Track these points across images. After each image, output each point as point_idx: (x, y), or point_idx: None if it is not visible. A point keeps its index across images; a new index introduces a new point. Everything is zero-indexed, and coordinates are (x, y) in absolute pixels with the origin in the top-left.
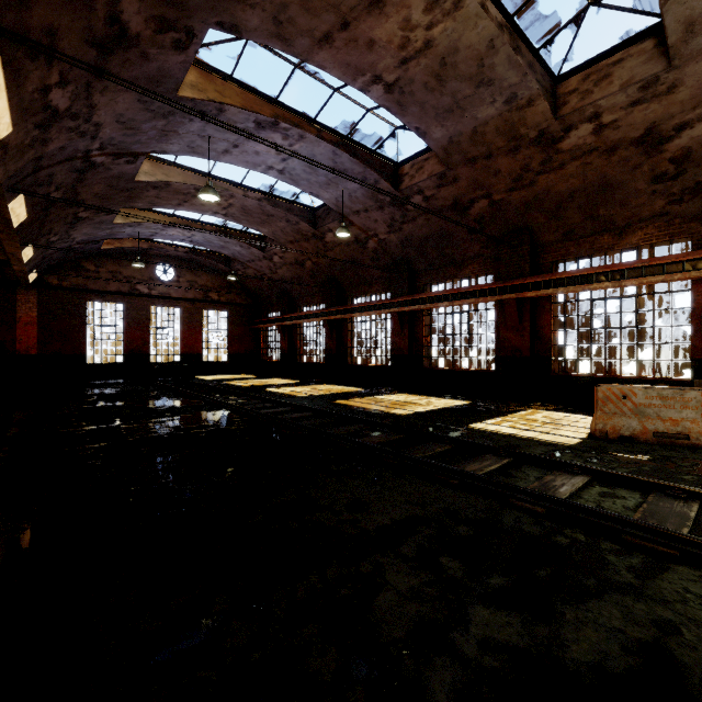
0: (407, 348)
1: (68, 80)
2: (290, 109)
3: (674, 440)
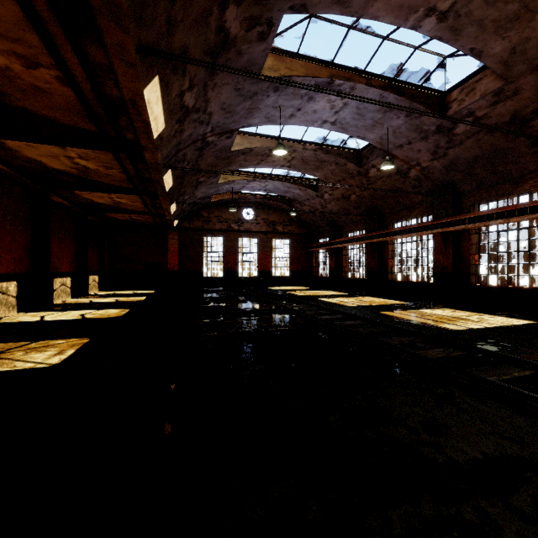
0: (451, 266)
1: (194, 84)
2: (343, 67)
3: None
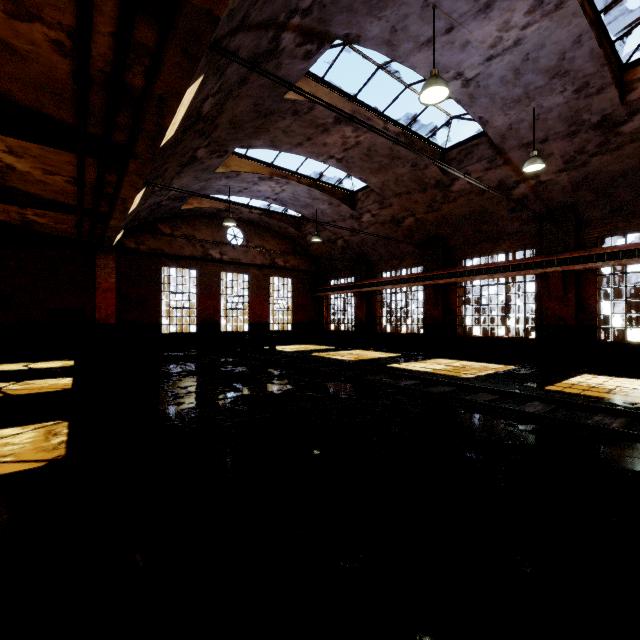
0: (573, 316)
1: None
2: None
3: None
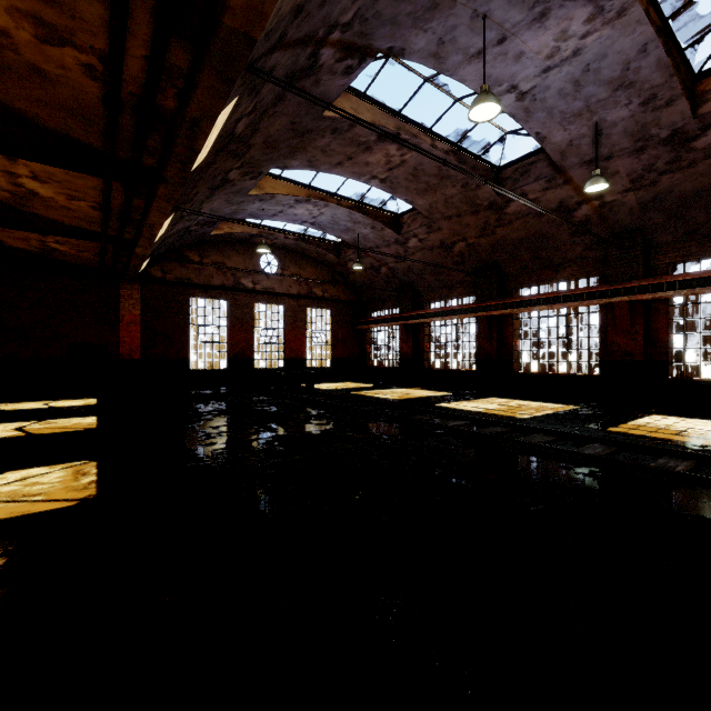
0: (642, 351)
1: None
2: None
3: None
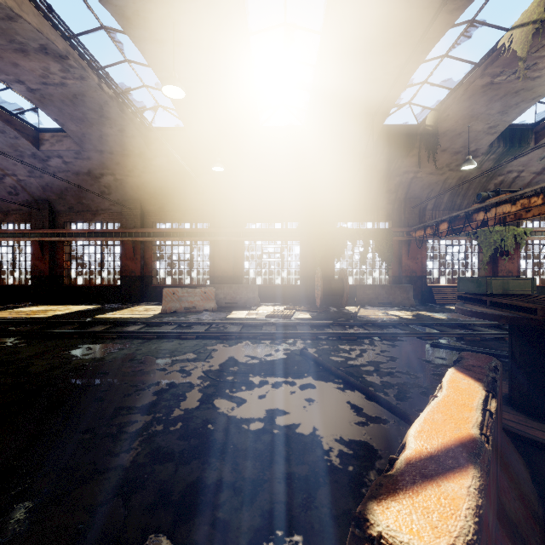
0: (48, 270)
1: None
2: None
3: (191, 310)
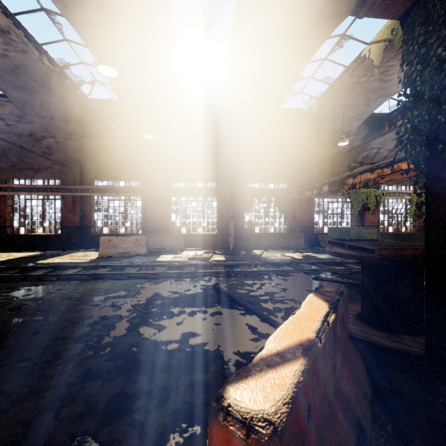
0: None
1: None
2: None
3: (125, 255)
